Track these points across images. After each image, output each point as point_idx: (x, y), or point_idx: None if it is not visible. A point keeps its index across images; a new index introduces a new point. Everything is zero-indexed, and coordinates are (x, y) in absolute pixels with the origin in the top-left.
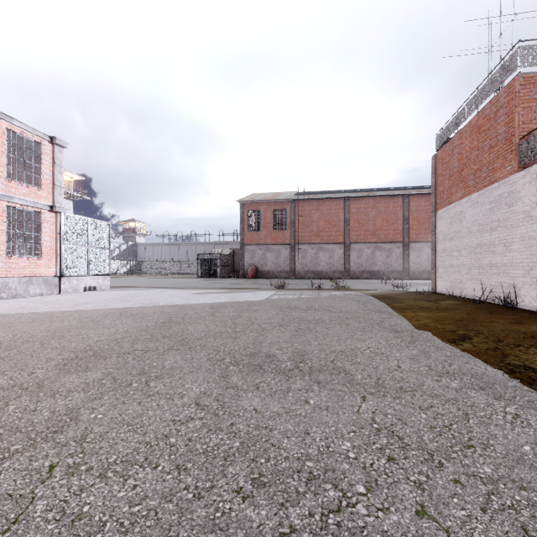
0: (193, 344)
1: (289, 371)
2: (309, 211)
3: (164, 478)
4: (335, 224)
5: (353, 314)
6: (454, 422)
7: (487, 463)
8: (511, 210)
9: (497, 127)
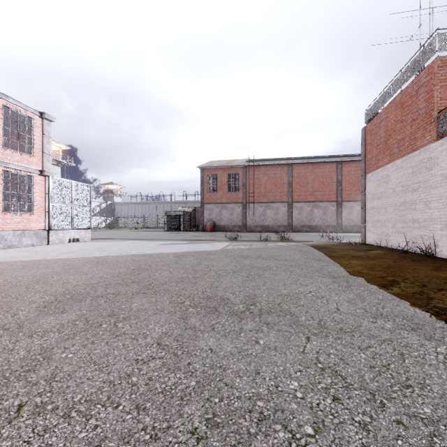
0: (158, 288)
1: (241, 313)
2: (258, 175)
3: (123, 418)
4: (279, 186)
5: (296, 262)
6: (391, 362)
7: (425, 403)
8: (430, 173)
9: (418, 102)
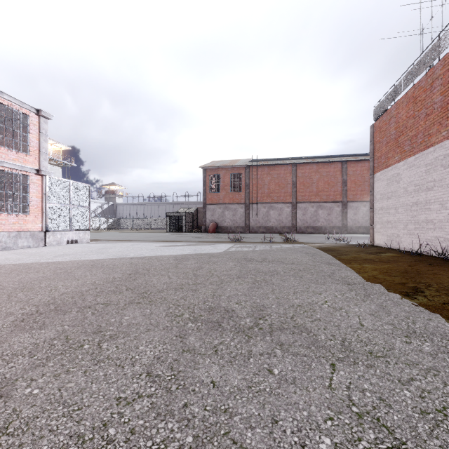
0: (154, 297)
1: (249, 329)
2: (261, 176)
3: None
4: (283, 186)
5: (305, 266)
6: (447, 404)
7: None
8: (447, 171)
9: (432, 96)
